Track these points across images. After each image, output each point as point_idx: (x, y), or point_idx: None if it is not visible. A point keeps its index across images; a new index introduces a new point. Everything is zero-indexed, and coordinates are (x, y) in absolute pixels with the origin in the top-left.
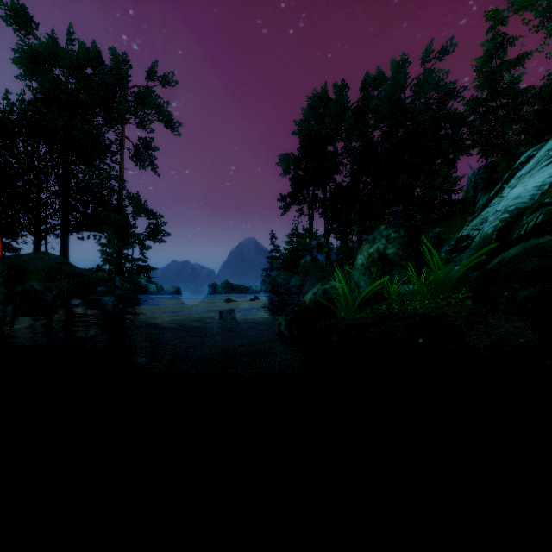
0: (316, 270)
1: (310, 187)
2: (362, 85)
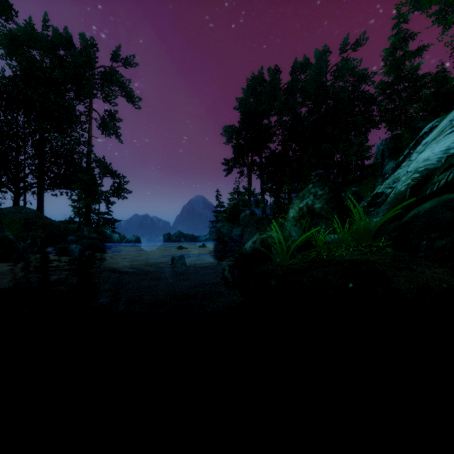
0: (254, 222)
1: (248, 153)
2: (292, 70)
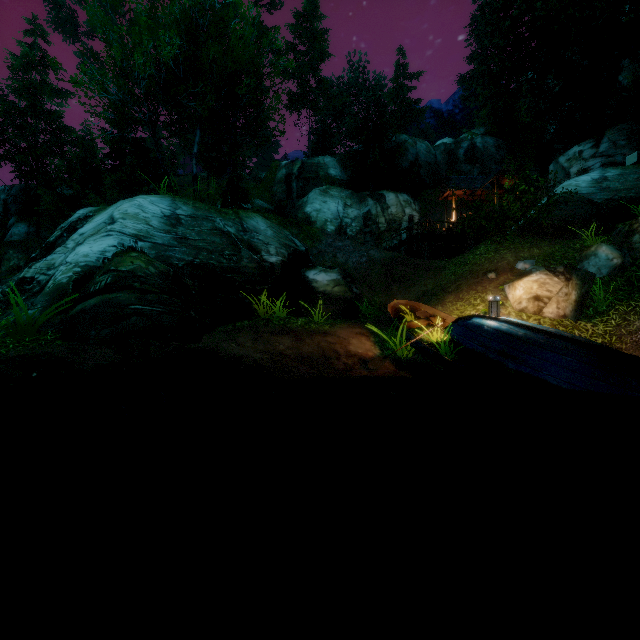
0: None
1: None
2: None
